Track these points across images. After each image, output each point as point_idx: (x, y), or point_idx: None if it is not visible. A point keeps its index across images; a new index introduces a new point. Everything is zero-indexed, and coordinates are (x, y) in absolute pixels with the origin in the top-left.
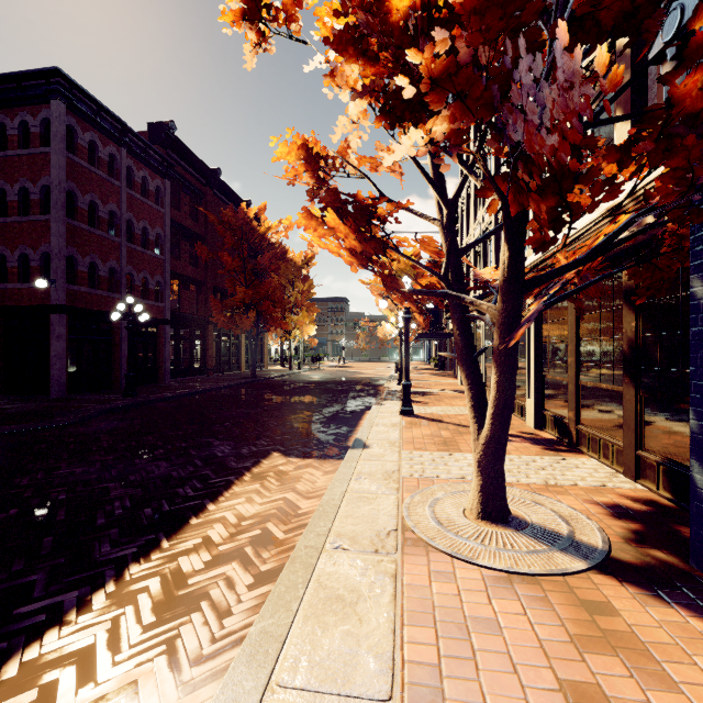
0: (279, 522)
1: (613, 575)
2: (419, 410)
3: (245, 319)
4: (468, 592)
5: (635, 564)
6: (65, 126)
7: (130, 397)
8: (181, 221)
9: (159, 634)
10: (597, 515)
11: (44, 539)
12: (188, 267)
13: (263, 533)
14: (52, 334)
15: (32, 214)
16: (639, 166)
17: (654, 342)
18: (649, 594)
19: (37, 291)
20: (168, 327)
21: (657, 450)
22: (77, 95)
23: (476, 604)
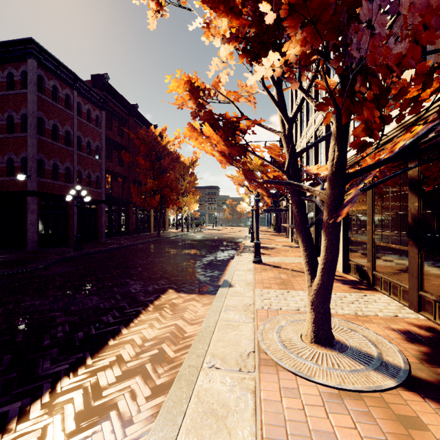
0: (171, 343)
1: (416, 390)
2: (265, 259)
3: (153, 199)
4: (310, 406)
5: (430, 381)
6: (36, 76)
7: (78, 250)
8: (112, 137)
9: None
10: (395, 339)
11: (4, 357)
12: (117, 167)
13: (159, 352)
14: (28, 210)
15: (15, 132)
16: (438, 87)
17: (431, 216)
18: None
19: (19, 182)
20: (104, 205)
21: (434, 292)
22: (44, 56)
23: (316, 418)
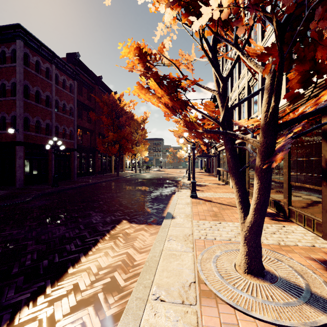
0: (122, 271)
1: None
2: (199, 195)
3: (113, 148)
4: None
5: None
6: (23, 53)
7: (55, 187)
8: (83, 101)
9: None
10: (317, 269)
11: None
12: (86, 123)
13: (111, 280)
14: (16, 156)
15: (7, 97)
16: None
17: None
18: None
19: (10, 135)
20: (76, 152)
21: None
22: (29, 37)
23: None
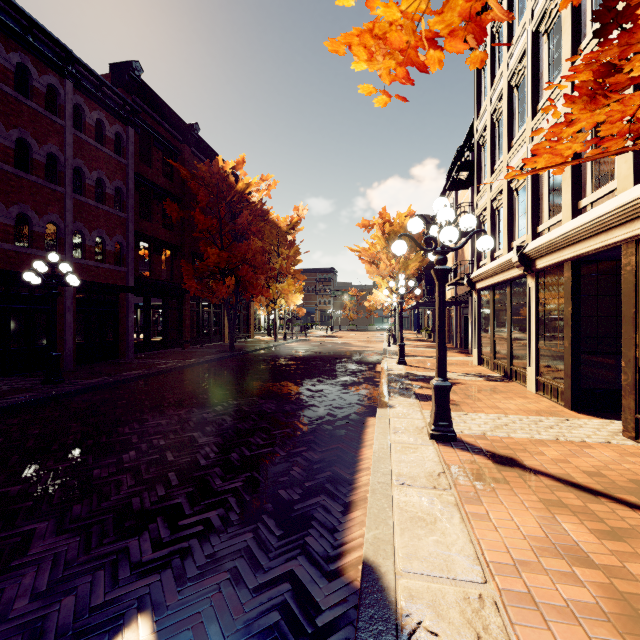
0: None
1: None
2: (456, 424)
3: (221, 285)
4: None
5: None
6: None
7: (51, 384)
8: (152, 178)
9: None
10: None
11: None
12: (161, 229)
13: None
14: None
15: None
16: None
17: None
18: None
19: None
20: (131, 295)
21: None
22: None
23: None
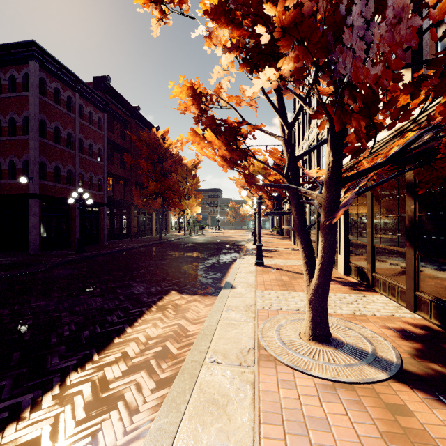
0: (174, 341)
1: (406, 382)
2: (267, 262)
3: (155, 202)
4: (305, 396)
5: (420, 374)
6: (38, 78)
7: (80, 253)
8: (114, 140)
9: (87, 428)
10: (390, 337)
11: (14, 354)
12: (119, 169)
13: (163, 349)
14: (30, 212)
15: (17, 135)
16: (425, 97)
17: (427, 219)
18: (433, 398)
19: (21, 185)
20: (106, 208)
21: (429, 292)
22: (46, 58)
23: (311, 406)
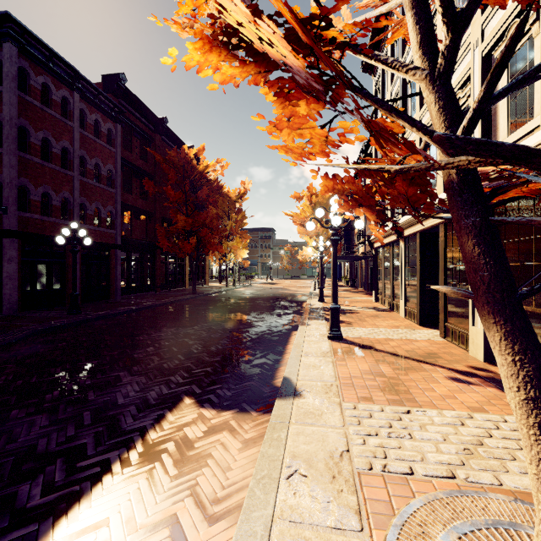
0: None
1: None
2: (345, 332)
3: (186, 244)
4: None
5: None
6: (16, 68)
7: (73, 314)
8: (133, 161)
9: None
10: None
11: None
12: (139, 200)
13: None
14: (4, 257)
15: None
16: None
17: None
18: None
19: None
20: (119, 251)
21: None
22: (29, 40)
23: None
